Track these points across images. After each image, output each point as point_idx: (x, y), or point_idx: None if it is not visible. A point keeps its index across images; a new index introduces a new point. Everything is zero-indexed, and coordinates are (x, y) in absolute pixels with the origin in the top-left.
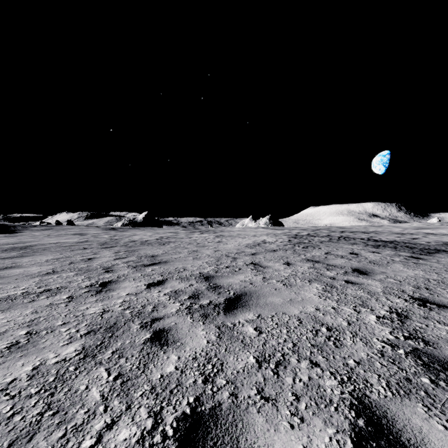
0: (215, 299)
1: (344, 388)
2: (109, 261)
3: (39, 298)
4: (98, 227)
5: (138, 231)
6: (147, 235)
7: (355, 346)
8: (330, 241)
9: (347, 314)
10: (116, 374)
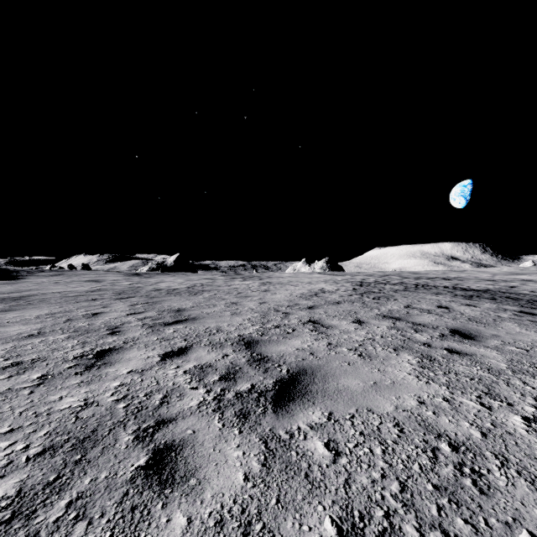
0: (260, 382)
1: None
2: (119, 317)
3: None
4: (119, 272)
5: (167, 277)
6: (177, 282)
7: (517, 492)
8: (407, 290)
9: (473, 413)
10: None
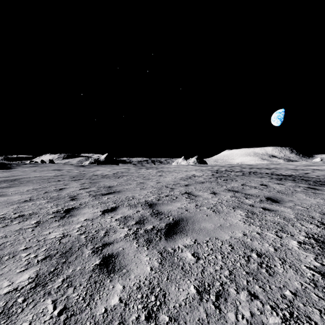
0: (158, 225)
1: None
2: (75, 191)
3: (12, 223)
4: (71, 164)
5: (101, 167)
6: (107, 170)
7: (287, 274)
8: (243, 175)
9: (271, 239)
10: (61, 308)
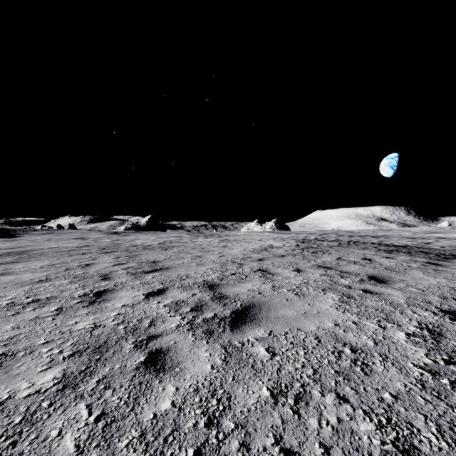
0: (221, 312)
1: (385, 435)
2: (107, 267)
3: (25, 310)
4: (100, 231)
5: (141, 235)
6: (150, 239)
7: (388, 374)
8: (340, 246)
9: (371, 331)
10: (99, 413)
